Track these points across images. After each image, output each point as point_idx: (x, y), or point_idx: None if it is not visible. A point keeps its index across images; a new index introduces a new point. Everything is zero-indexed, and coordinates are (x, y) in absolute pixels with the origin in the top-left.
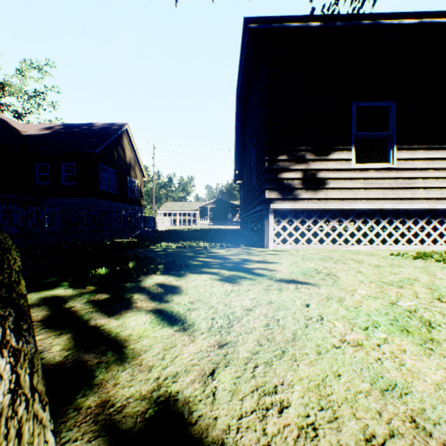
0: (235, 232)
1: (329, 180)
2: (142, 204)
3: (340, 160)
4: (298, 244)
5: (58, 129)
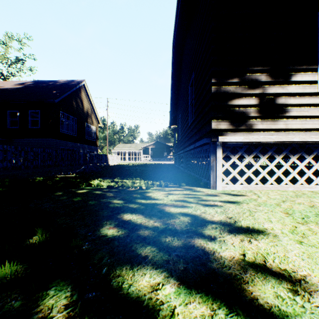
0: (170, 167)
1: (289, 106)
2: (97, 145)
3: (303, 83)
4: (251, 184)
5: (29, 84)
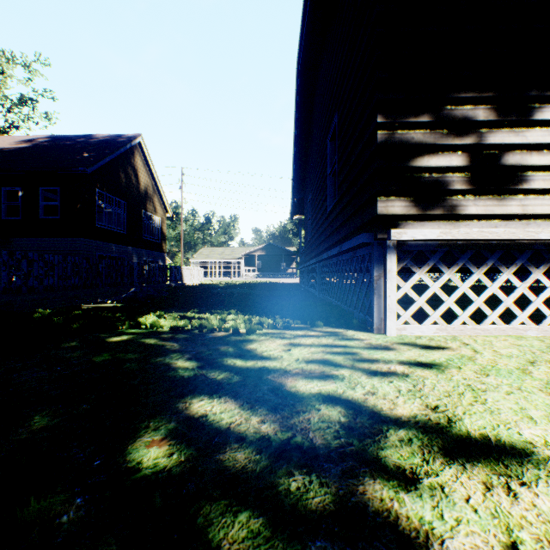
0: (293, 288)
1: (530, 171)
2: (164, 249)
3: None
4: (454, 323)
5: (42, 142)
